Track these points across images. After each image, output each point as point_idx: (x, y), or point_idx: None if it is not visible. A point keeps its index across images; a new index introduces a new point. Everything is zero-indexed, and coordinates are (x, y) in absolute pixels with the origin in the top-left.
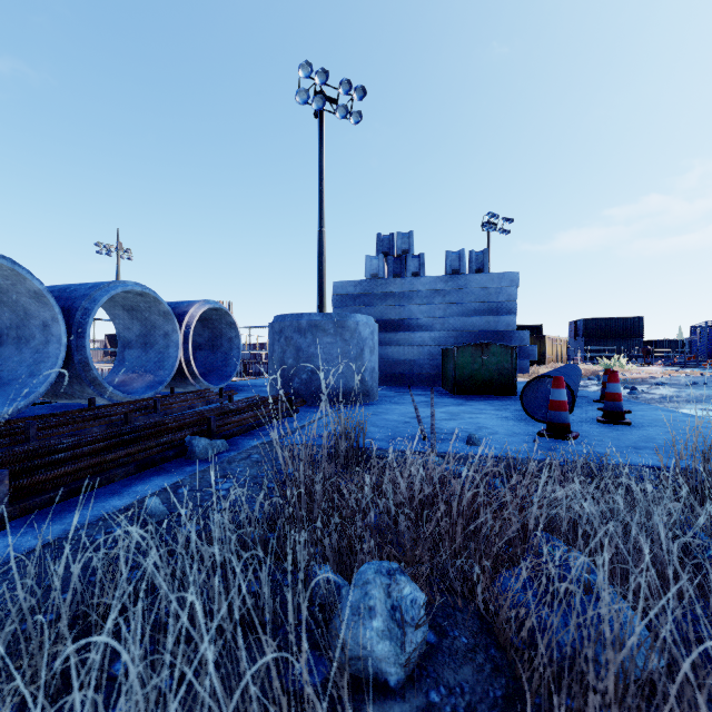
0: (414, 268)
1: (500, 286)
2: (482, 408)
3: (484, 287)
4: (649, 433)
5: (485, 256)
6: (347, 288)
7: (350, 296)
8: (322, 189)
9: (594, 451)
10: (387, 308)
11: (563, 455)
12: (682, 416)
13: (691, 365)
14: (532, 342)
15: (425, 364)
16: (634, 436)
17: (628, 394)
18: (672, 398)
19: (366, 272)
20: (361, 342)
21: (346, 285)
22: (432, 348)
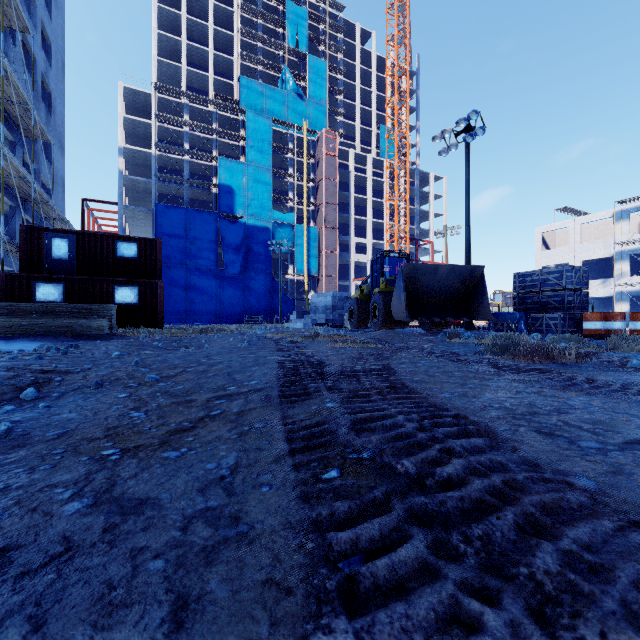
0: None
1: None
2: None
3: None
4: None
5: None
6: None
7: None
8: None
9: None
10: None
11: None
12: None
13: None
14: None
15: None
16: None
17: None
18: None
19: None
20: None
21: None
22: None
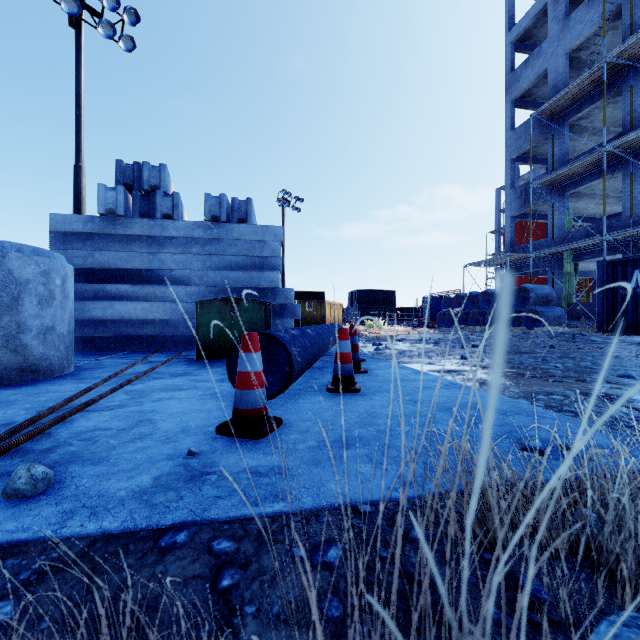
0: (166, 209)
1: (264, 240)
2: (202, 379)
3: (248, 239)
4: (373, 404)
5: (249, 205)
6: (72, 224)
7: (78, 235)
8: (79, 115)
9: (275, 466)
10: (131, 255)
11: (199, 498)
12: (411, 373)
13: (422, 325)
14: (315, 305)
15: (180, 324)
16: (354, 414)
17: (374, 350)
18: (407, 353)
19: (98, 205)
20: (12, 285)
21: (70, 220)
22: (188, 305)
